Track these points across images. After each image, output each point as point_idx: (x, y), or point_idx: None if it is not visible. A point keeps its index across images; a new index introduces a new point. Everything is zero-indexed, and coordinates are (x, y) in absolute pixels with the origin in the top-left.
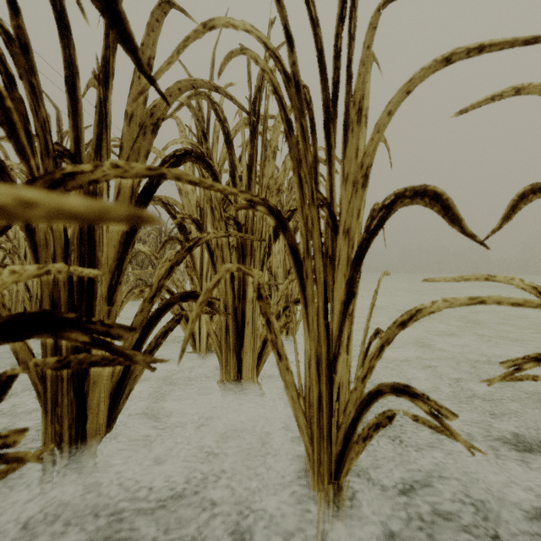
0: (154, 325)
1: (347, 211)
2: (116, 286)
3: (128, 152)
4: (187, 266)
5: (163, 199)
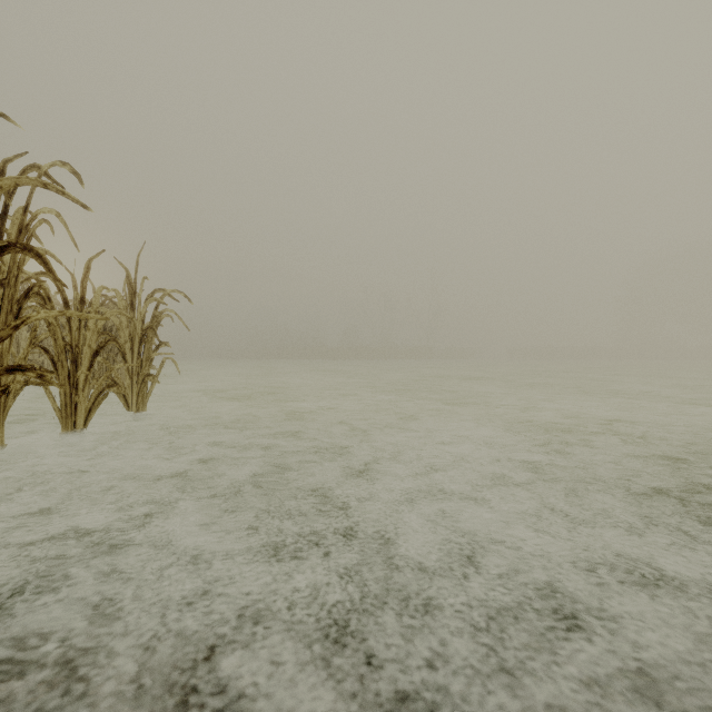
0: None
1: None
2: None
3: None
4: None
5: None
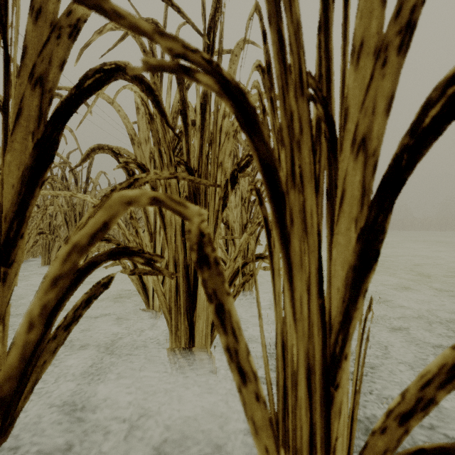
0: (71, 291)
1: (362, 106)
2: (15, 240)
3: (33, 59)
4: (131, 217)
5: (113, 149)
